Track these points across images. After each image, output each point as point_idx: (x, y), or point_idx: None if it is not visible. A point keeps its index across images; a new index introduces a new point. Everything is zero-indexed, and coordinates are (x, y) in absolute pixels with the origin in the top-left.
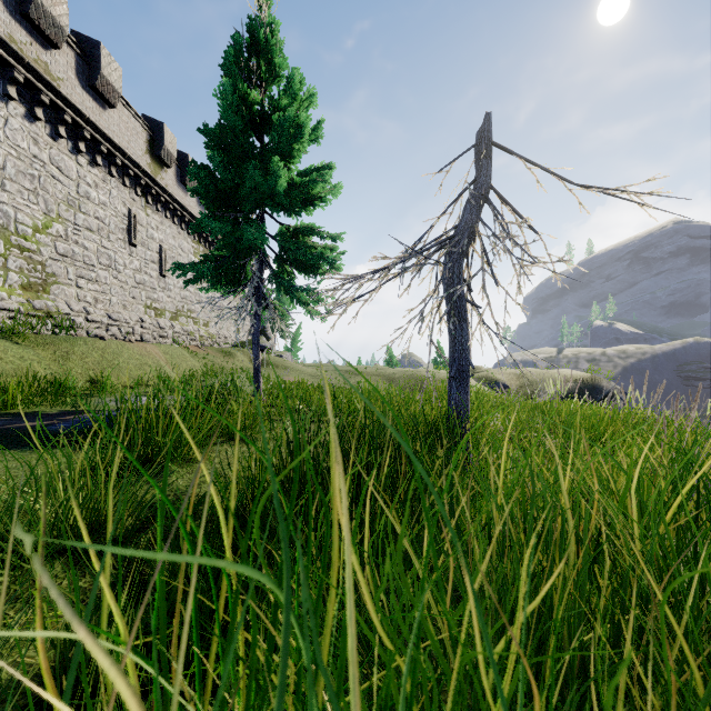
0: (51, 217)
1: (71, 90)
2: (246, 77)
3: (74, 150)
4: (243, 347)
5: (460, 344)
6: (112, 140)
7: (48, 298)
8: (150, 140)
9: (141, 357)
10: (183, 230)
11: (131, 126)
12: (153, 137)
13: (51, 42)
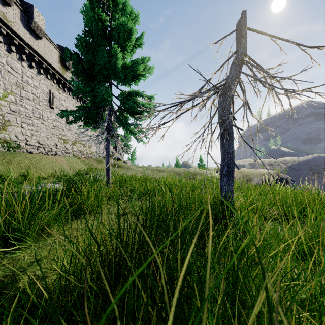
0: (7, 92)
1: (18, 28)
2: (100, 7)
3: (20, 59)
4: None
5: (228, 154)
6: (40, 55)
7: (5, 133)
8: (60, 56)
9: (53, 162)
10: (78, 101)
11: (50, 48)
12: (62, 55)
13: (6, 2)
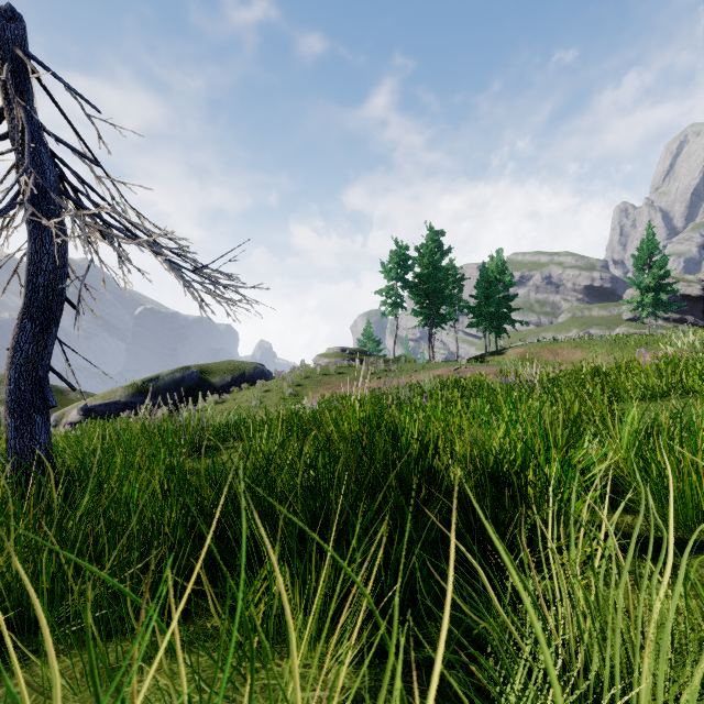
0: None
1: None
2: None
3: None
4: None
5: (50, 357)
6: None
7: None
8: None
9: None
10: None
11: None
12: None
13: None
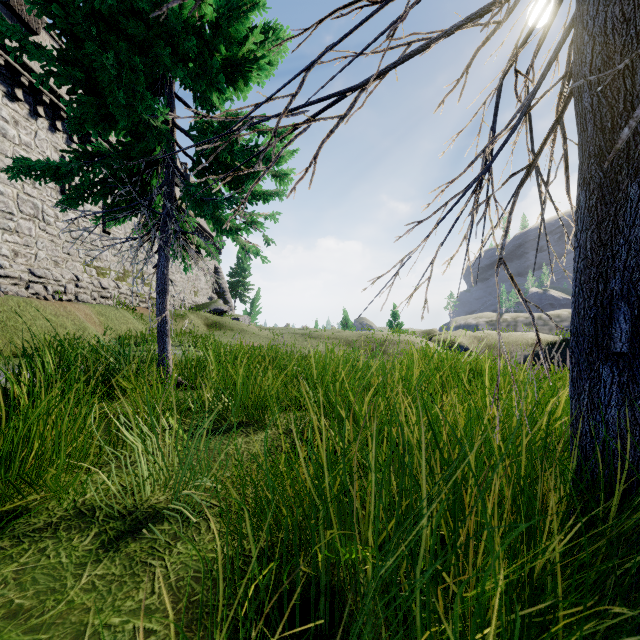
0: None
1: None
2: None
3: None
4: (199, 309)
5: (633, 252)
6: (36, 72)
7: None
8: None
9: (55, 317)
10: None
11: None
12: None
13: None
